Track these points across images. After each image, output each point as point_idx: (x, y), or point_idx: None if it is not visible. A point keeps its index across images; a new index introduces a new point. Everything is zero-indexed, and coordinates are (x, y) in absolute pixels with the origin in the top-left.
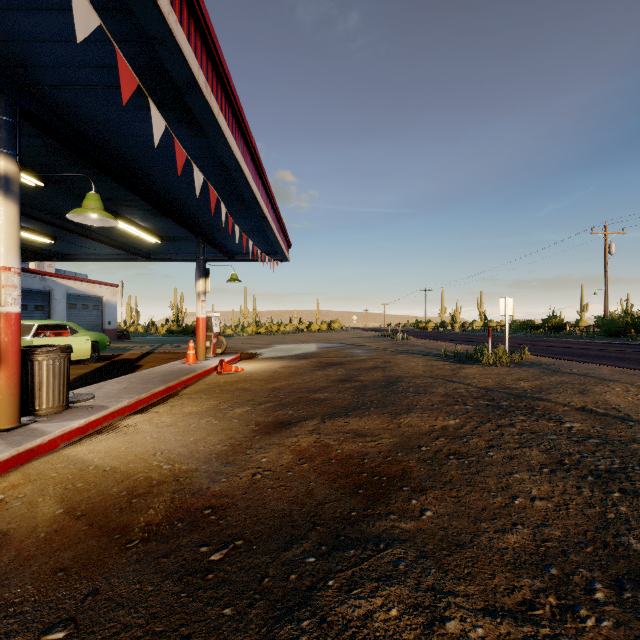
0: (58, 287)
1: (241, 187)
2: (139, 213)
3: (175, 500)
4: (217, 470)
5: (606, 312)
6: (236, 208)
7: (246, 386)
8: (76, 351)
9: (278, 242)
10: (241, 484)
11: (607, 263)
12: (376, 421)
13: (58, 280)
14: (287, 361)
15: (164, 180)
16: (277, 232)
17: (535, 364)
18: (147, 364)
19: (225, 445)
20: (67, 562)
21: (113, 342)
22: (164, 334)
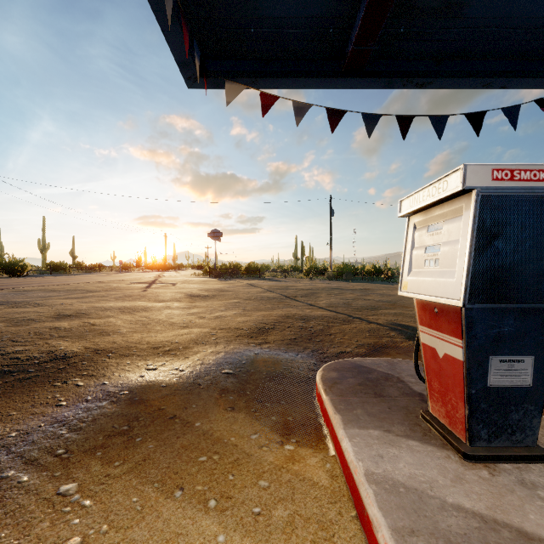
0: None
1: None
2: None
3: (84, 418)
4: (1, 457)
5: None
6: None
7: None
8: None
9: None
10: (2, 424)
11: None
12: None
13: None
14: None
15: None
16: None
17: None
18: None
19: None
20: (163, 389)
21: None
22: None
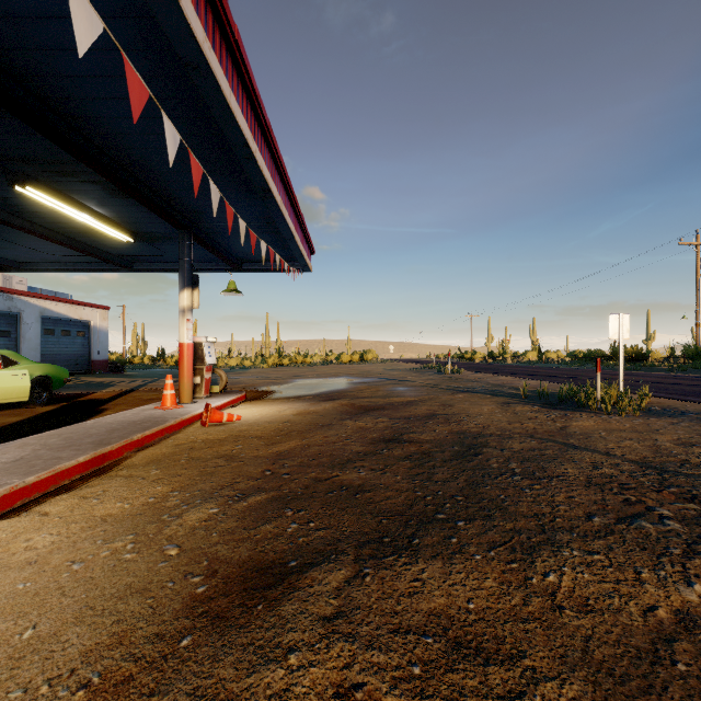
0: (29, 308)
1: (218, 117)
2: (86, 189)
3: None
4: None
5: (697, 340)
6: (226, 178)
7: (233, 450)
8: (5, 391)
9: (294, 239)
10: None
11: (699, 280)
12: (488, 579)
13: (29, 300)
14: (306, 404)
15: (95, 114)
16: (291, 223)
17: (673, 411)
18: (114, 408)
19: (83, 684)
20: None
21: (100, 376)
22: (171, 366)
